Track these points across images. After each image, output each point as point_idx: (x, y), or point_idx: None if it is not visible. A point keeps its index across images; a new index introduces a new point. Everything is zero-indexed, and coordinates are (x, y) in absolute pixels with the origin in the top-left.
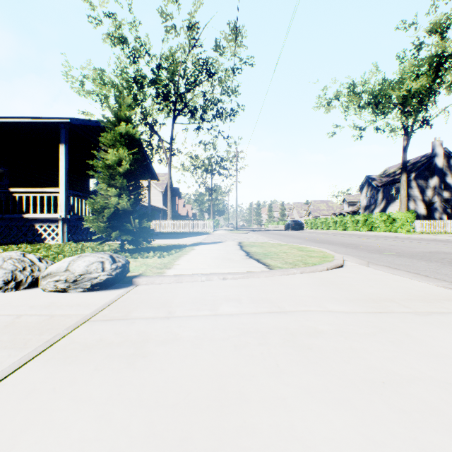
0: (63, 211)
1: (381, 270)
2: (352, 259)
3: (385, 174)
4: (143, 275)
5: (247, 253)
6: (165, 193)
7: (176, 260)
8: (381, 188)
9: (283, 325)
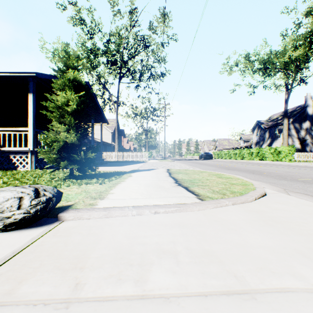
0: (31, 145)
1: (306, 200)
2: (267, 186)
3: (270, 119)
4: (72, 207)
5: (175, 180)
6: (114, 133)
7: (112, 188)
8: (267, 130)
9: None
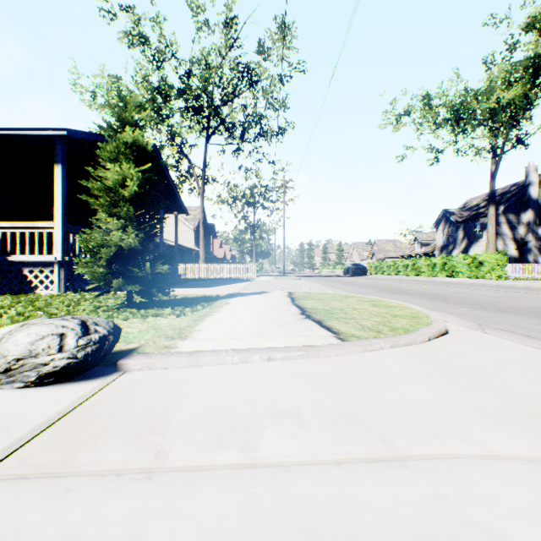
0: (59, 252)
1: (511, 340)
2: (452, 319)
3: (467, 207)
4: (138, 351)
5: (302, 309)
6: (198, 231)
7: (199, 323)
8: (461, 225)
9: (416, 521)
